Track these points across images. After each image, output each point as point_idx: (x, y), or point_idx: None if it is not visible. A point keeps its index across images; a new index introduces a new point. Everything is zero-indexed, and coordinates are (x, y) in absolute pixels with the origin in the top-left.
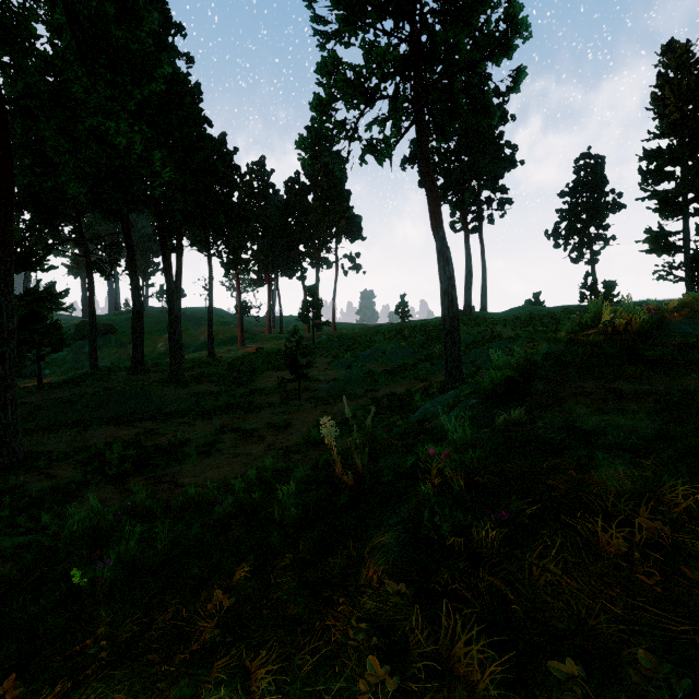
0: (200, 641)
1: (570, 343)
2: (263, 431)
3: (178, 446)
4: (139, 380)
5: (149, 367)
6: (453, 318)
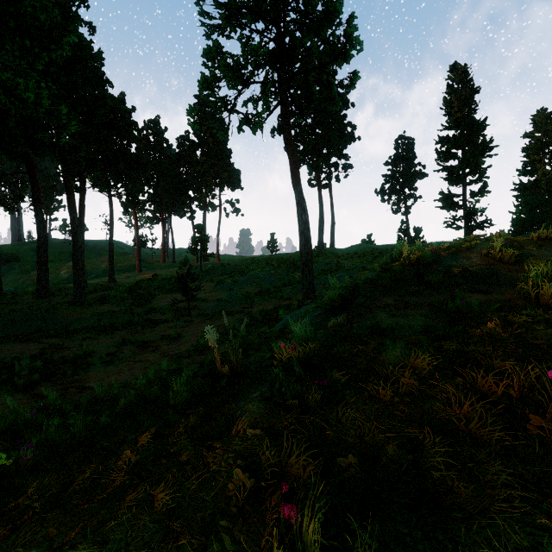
0: (115, 485)
1: (382, 271)
2: (159, 342)
3: (83, 357)
4: (44, 303)
5: (53, 291)
6: (308, 252)
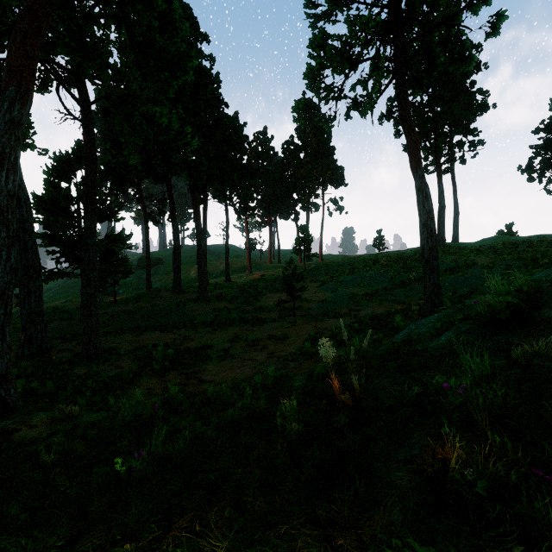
0: None
1: None
2: (266, 341)
3: (203, 349)
4: (177, 298)
5: (184, 289)
6: (432, 247)
